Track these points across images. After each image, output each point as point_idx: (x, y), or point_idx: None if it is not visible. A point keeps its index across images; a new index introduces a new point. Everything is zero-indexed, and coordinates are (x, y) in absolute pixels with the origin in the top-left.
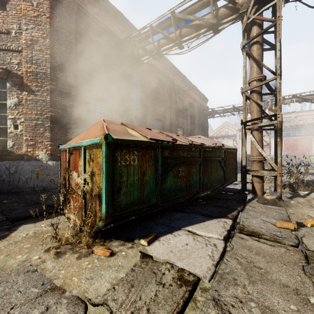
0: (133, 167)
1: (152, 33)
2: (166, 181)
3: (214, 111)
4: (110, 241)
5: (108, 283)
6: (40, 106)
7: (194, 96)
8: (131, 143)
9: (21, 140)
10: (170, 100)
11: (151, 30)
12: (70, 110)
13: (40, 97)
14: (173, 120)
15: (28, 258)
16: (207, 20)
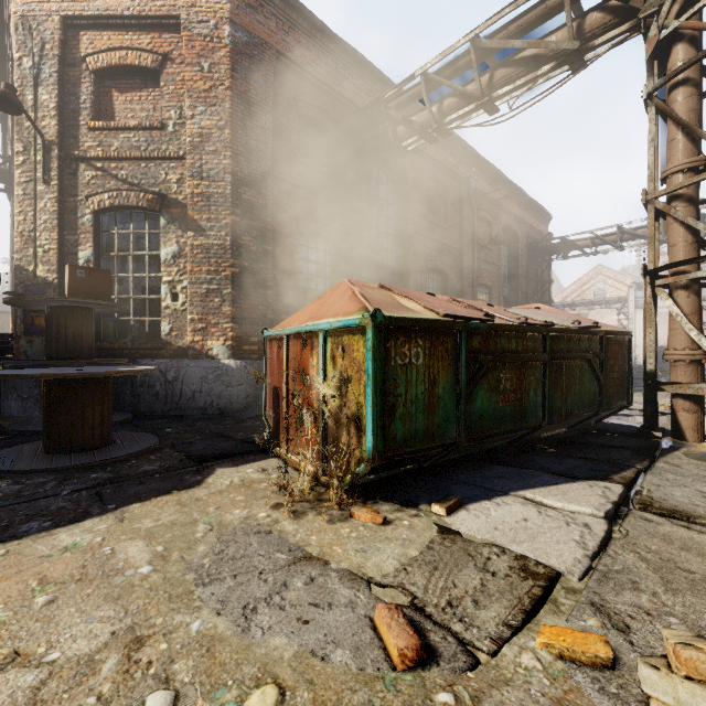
0: (416, 368)
1: (427, 88)
2: (475, 399)
3: (567, 243)
4: (375, 503)
5: (393, 560)
6: (215, 257)
7: (516, 210)
8: (414, 323)
9: (183, 320)
10: (461, 225)
11: (425, 81)
12: (264, 260)
13: (215, 240)
14: (468, 270)
15: (251, 515)
16: (557, 44)
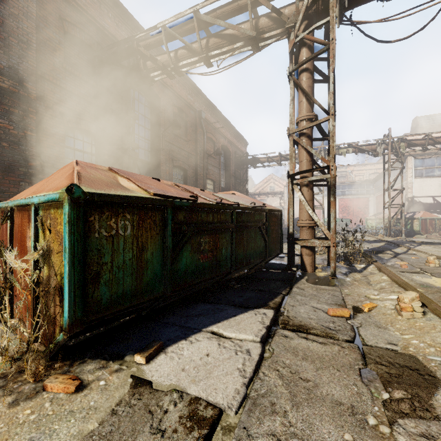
0: (124, 238)
1: (167, 38)
2: (180, 259)
3: (255, 159)
4: (82, 363)
5: None
6: None
7: (229, 136)
8: (120, 200)
9: None
10: (196, 140)
11: (165, 33)
12: (26, 143)
13: None
14: (200, 169)
15: None
16: (244, 30)
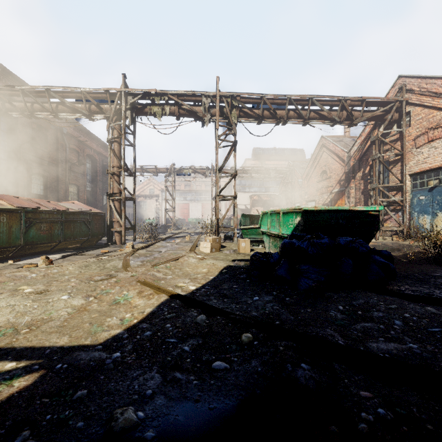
0: (3, 223)
1: (24, 95)
2: (30, 232)
3: None
4: None
5: None
6: None
7: (96, 147)
8: (2, 209)
9: None
10: (58, 151)
11: (23, 92)
12: None
13: None
14: (62, 176)
15: None
16: (81, 110)
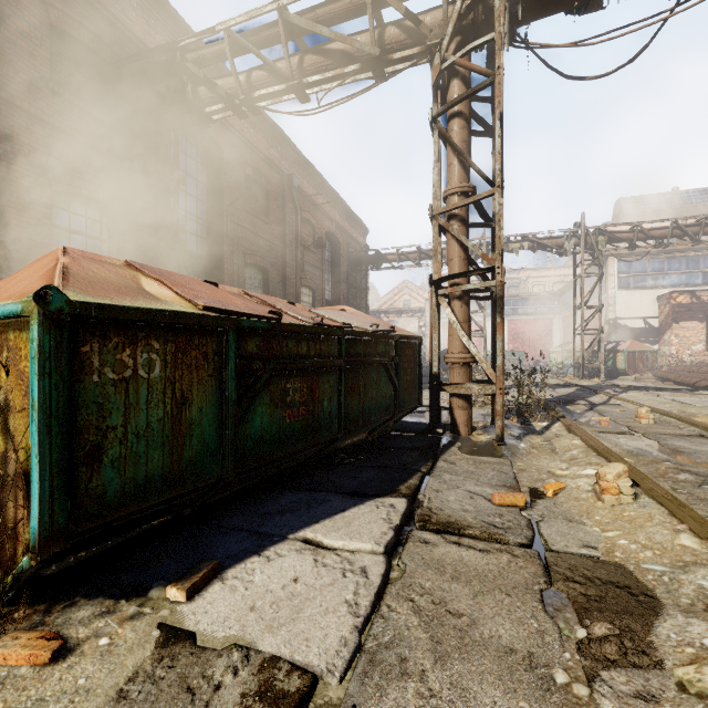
0: (147, 384)
1: (233, 50)
2: (251, 419)
3: (380, 256)
4: (69, 607)
5: None
6: None
7: (339, 219)
8: (139, 316)
9: None
10: (284, 223)
11: (230, 41)
12: None
13: None
14: (291, 270)
15: None
16: (361, 45)
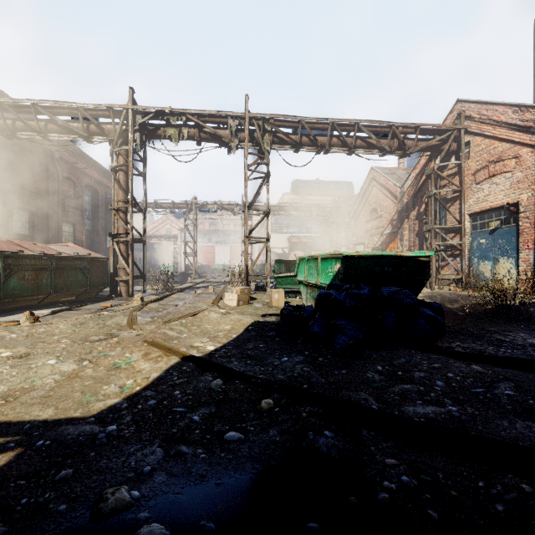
0: None
1: (3, 110)
2: (10, 282)
3: None
4: None
5: None
6: None
7: (97, 176)
8: None
9: None
10: (47, 181)
11: (1, 106)
12: None
13: None
14: (54, 211)
15: None
16: (77, 130)
